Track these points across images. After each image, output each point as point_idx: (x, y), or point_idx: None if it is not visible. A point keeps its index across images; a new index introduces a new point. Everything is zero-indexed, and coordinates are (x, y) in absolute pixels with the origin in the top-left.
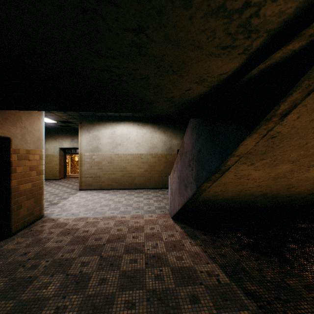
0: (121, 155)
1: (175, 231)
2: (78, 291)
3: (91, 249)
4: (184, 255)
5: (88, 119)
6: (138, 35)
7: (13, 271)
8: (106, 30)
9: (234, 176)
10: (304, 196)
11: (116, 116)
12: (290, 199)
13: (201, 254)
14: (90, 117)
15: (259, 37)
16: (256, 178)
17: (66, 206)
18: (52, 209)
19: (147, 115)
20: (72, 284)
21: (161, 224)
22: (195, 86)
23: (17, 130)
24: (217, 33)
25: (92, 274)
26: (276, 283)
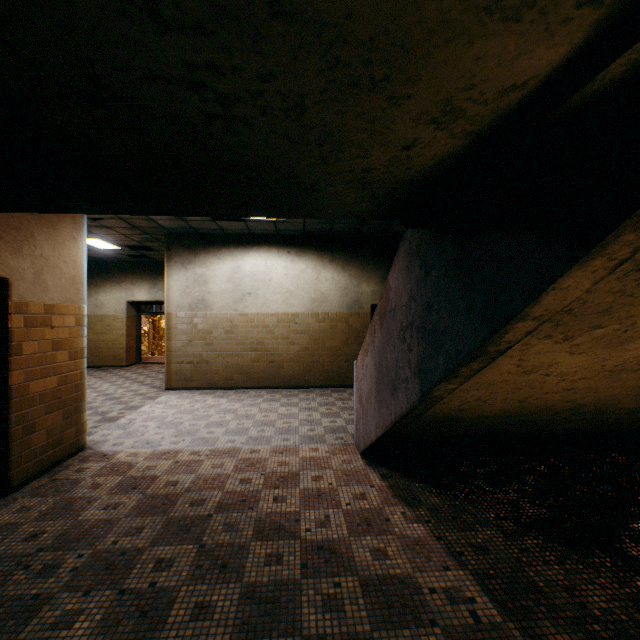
0: (253, 316)
1: (368, 486)
2: (143, 636)
3: (181, 527)
4: (390, 545)
5: (184, 241)
6: None
7: None
8: None
9: (515, 367)
10: None
11: (241, 235)
12: (633, 417)
13: (429, 544)
14: (187, 237)
15: None
16: (568, 373)
17: (135, 425)
18: (106, 431)
19: (307, 232)
20: (131, 617)
21: (336, 469)
22: (428, 134)
23: (24, 262)
24: None
25: (179, 590)
26: (617, 627)
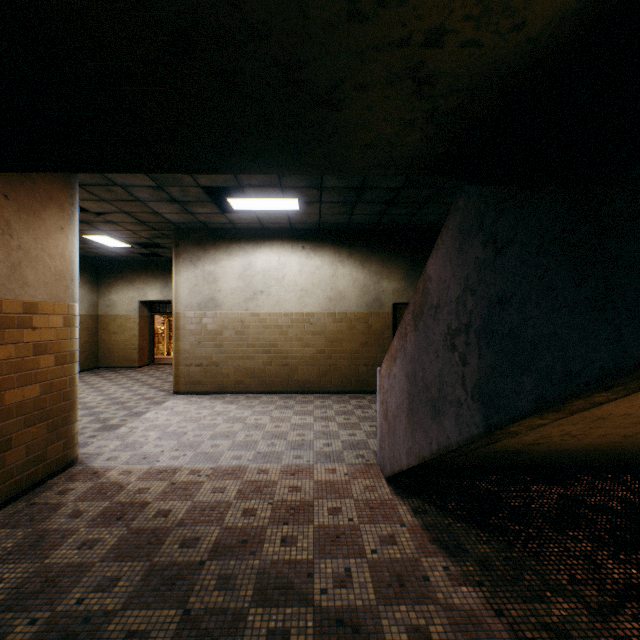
0: (265, 316)
1: (398, 525)
2: None
3: (165, 580)
4: (433, 623)
5: (193, 237)
6: None
7: None
8: None
9: None
10: None
11: (253, 229)
12: None
13: (487, 622)
14: (196, 232)
15: None
16: None
17: (135, 435)
18: (103, 441)
19: (323, 225)
20: None
21: (358, 499)
22: None
23: None
24: None
25: None
26: None
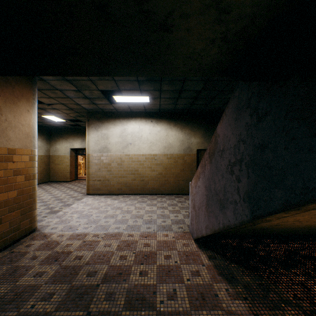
0: (132, 156)
1: (200, 265)
2: None
3: (78, 294)
4: None
5: (96, 116)
6: None
7: None
8: None
9: None
10: None
11: (126, 112)
12: None
13: None
14: (98, 114)
15: None
16: None
17: (66, 216)
18: (50, 219)
19: (161, 110)
20: None
21: (179, 251)
22: None
23: None
24: None
25: None
26: None
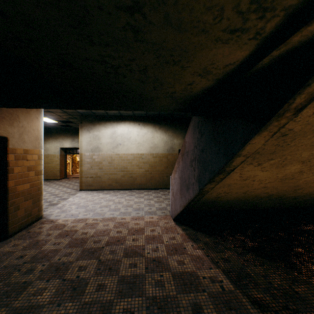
0: (122, 155)
1: (176, 234)
2: (74, 298)
3: (90, 252)
4: (185, 259)
5: (88, 119)
6: (133, 15)
7: (7, 276)
8: (95, 8)
9: (239, 177)
10: (311, 198)
11: (116, 116)
12: (296, 201)
13: (203, 258)
14: (90, 117)
15: (275, 17)
16: (263, 180)
17: (65, 207)
18: (51, 210)
19: (148, 114)
20: (69, 290)
21: (162, 226)
22: (198, 80)
23: (14, 129)
24: (226, 11)
25: (90, 279)
26: (284, 291)
